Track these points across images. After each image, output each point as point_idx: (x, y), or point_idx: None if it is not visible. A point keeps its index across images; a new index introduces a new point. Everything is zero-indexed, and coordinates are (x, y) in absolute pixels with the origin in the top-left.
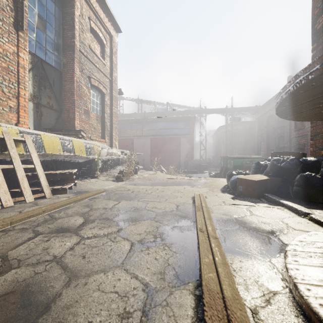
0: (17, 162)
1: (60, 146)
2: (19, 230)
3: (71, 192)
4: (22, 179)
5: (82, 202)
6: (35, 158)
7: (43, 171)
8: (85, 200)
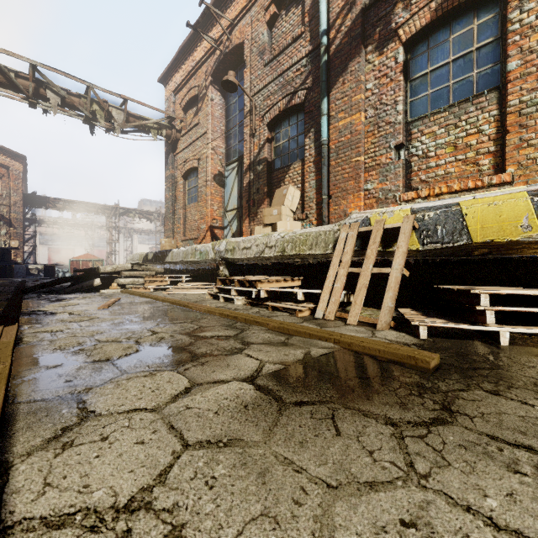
0: (369, 263)
1: (530, 215)
2: (231, 325)
3: (464, 344)
4: (360, 290)
5: (315, 341)
6: (400, 256)
7: (399, 281)
8: (323, 342)
